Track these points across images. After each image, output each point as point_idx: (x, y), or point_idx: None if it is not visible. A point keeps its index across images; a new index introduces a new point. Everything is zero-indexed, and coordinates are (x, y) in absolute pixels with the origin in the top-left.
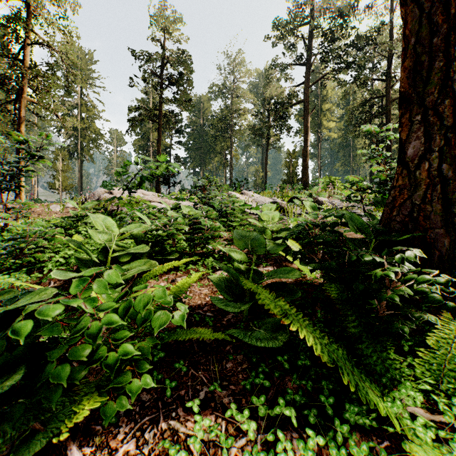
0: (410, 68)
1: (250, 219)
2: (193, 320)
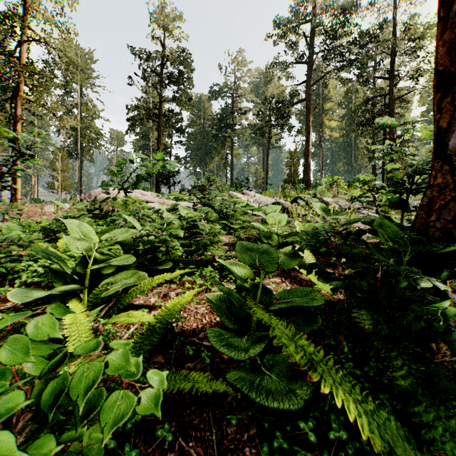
0: (450, 42)
1: (254, 223)
2: (186, 352)
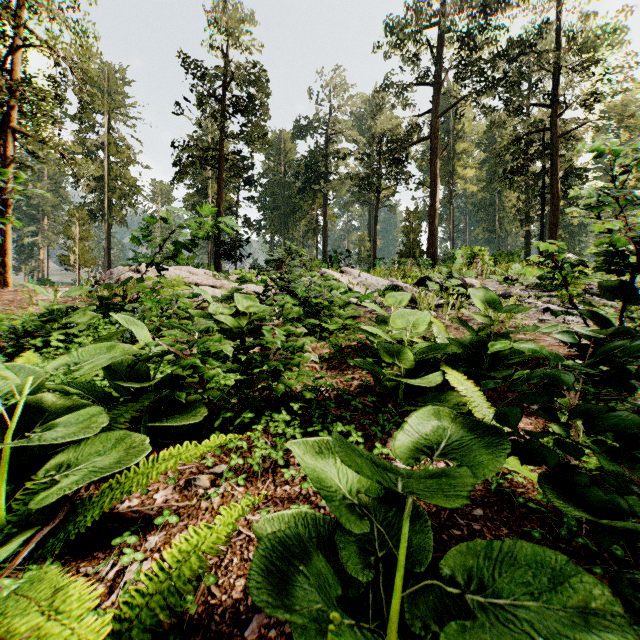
0: None
1: (366, 326)
2: None
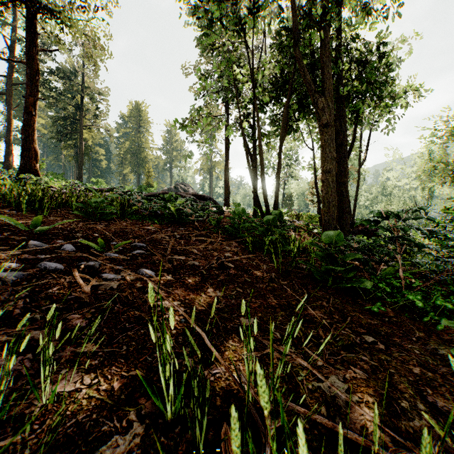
0: (22, 150)
1: None
2: None
